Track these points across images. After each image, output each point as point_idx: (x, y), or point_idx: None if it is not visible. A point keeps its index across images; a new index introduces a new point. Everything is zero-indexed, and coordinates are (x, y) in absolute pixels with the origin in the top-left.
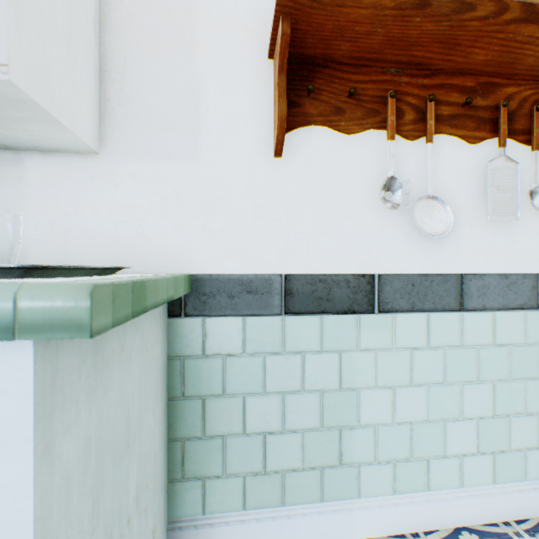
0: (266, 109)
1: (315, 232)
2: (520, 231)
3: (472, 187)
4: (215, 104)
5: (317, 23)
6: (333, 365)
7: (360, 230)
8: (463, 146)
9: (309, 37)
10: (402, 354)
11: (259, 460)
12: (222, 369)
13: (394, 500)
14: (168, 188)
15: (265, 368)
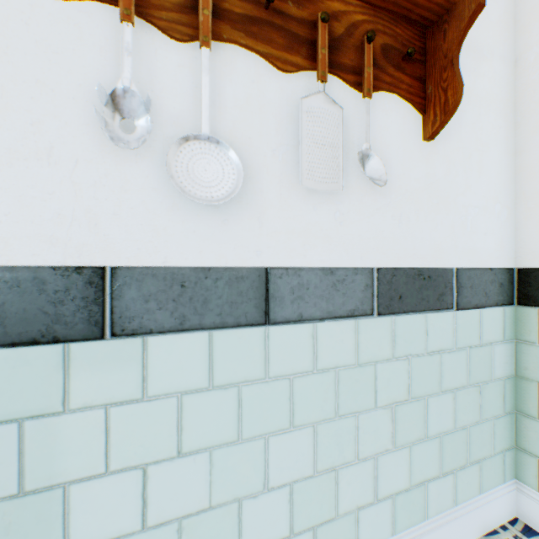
0: None
1: None
2: (351, 208)
3: (283, 137)
4: None
5: None
6: (3, 450)
7: (71, 184)
8: (270, 71)
9: None
10: (162, 404)
11: None
12: None
13: None
14: None
15: None
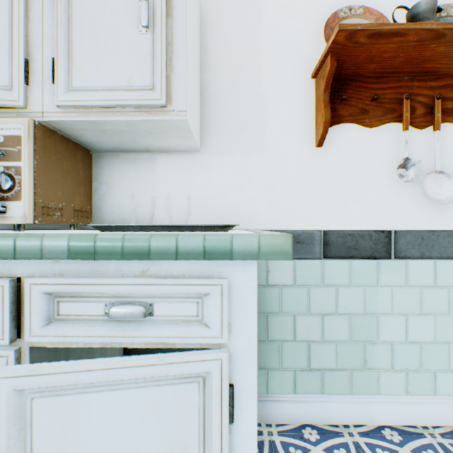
0: (310, 114)
1: (345, 199)
2: None
3: None
4: (274, 113)
5: (355, 55)
6: (358, 296)
7: (379, 198)
8: None
9: (346, 64)
10: (413, 290)
11: (305, 360)
12: (279, 295)
13: (407, 399)
14: (243, 172)
15: (309, 296)
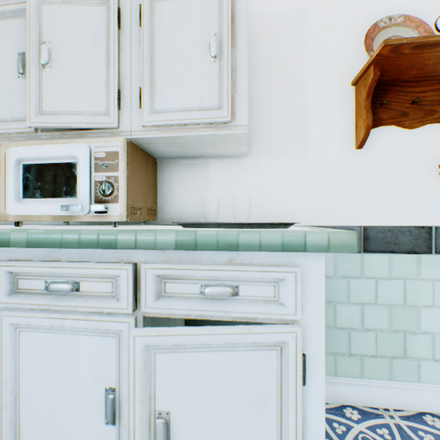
0: (349, 119)
1: (385, 197)
2: None
3: None
4: (315, 119)
5: (397, 64)
6: (398, 288)
7: (419, 195)
8: None
9: (387, 71)
10: None
11: (345, 346)
12: None
13: None
14: (287, 173)
15: (349, 287)
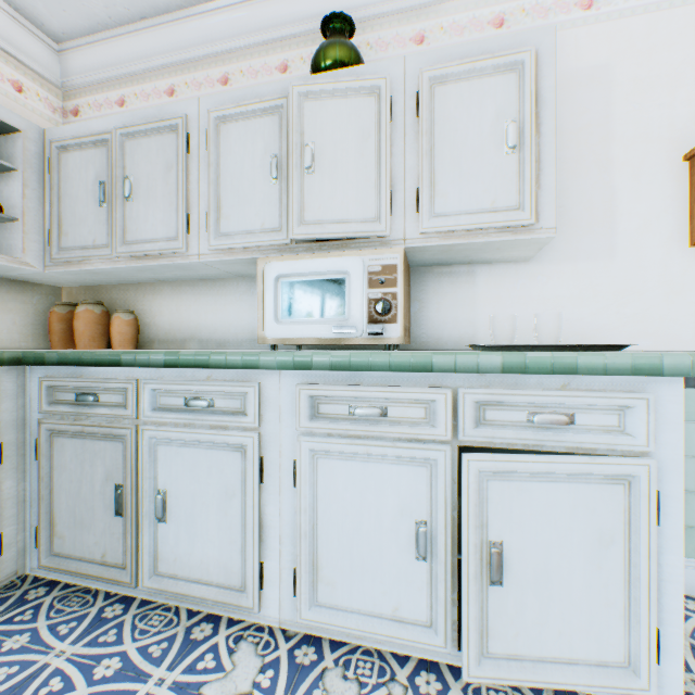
0: (680, 206)
1: None
2: None
3: None
4: (628, 209)
5: None
6: None
7: None
8: None
9: None
10: None
11: None
12: None
13: None
14: (585, 282)
15: None
